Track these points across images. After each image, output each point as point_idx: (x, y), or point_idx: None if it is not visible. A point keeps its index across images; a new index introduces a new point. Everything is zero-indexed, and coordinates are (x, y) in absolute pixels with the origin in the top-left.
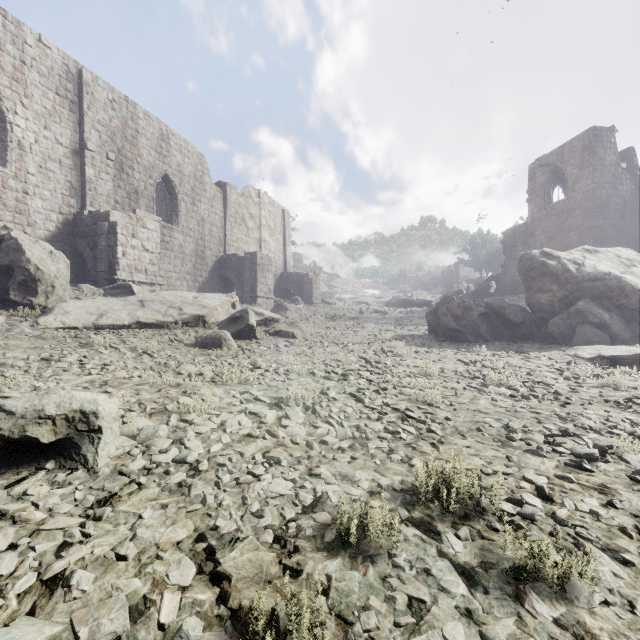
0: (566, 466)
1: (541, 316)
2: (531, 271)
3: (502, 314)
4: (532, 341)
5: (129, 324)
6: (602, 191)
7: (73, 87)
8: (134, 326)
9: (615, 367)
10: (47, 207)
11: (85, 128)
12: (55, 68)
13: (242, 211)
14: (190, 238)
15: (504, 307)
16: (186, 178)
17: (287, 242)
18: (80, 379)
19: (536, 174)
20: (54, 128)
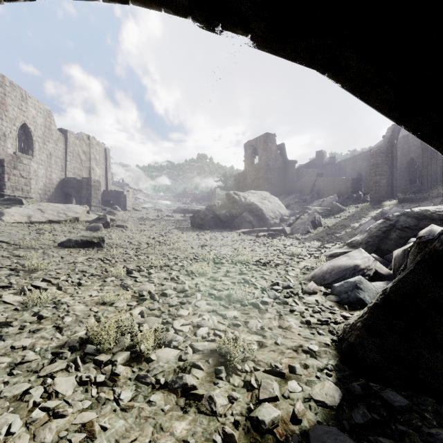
0: (201, 247)
1: (233, 218)
2: (230, 200)
3: (219, 217)
4: (229, 228)
5: (45, 221)
6: (271, 162)
7: None
8: (47, 222)
9: (243, 235)
10: None
11: None
12: None
13: (77, 149)
14: (42, 166)
15: (220, 215)
16: (39, 126)
17: (108, 170)
18: (63, 238)
19: (247, 149)
20: None
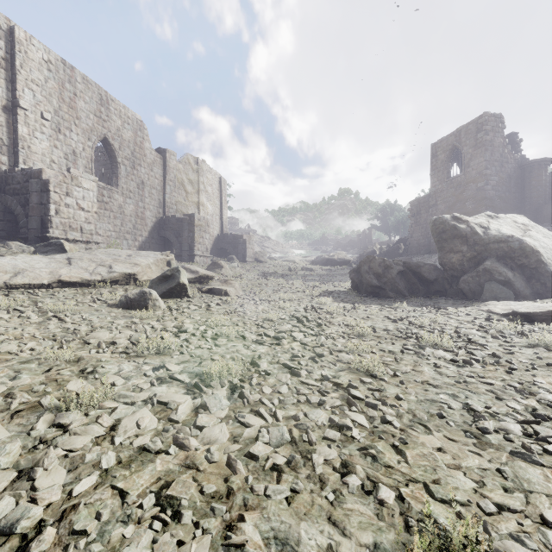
0: None
1: (452, 274)
2: (443, 233)
3: (418, 272)
4: (445, 297)
5: (49, 283)
6: (492, 168)
7: (4, 44)
8: (55, 285)
9: (530, 323)
10: None
11: (17, 86)
12: None
13: (181, 176)
14: (130, 199)
15: (420, 266)
16: (126, 143)
17: (223, 206)
18: None
19: (438, 152)
20: None
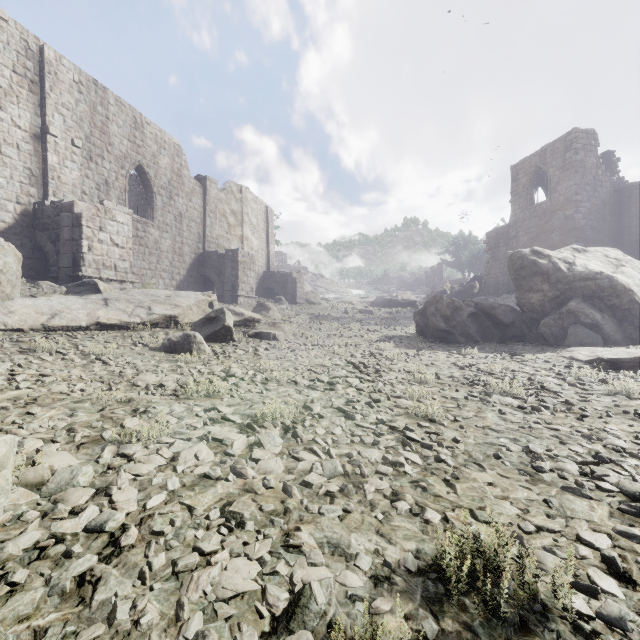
0: (622, 513)
1: (532, 316)
2: (521, 270)
3: (492, 314)
4: (523, 342)
5: (87, 325)
6: (583, 193)
7: (33, 65)
8: (93, 327)
9: (616, 371)
10: (2, 196)
11: (47, 111)
12: (12, 43)
13: (223, 207)
14: (167, 234)
15: (494, 307)
16: (162, 170)
17: (270, 240)
18: (1, 395)
19: (519, 175)
20: (11, 109)
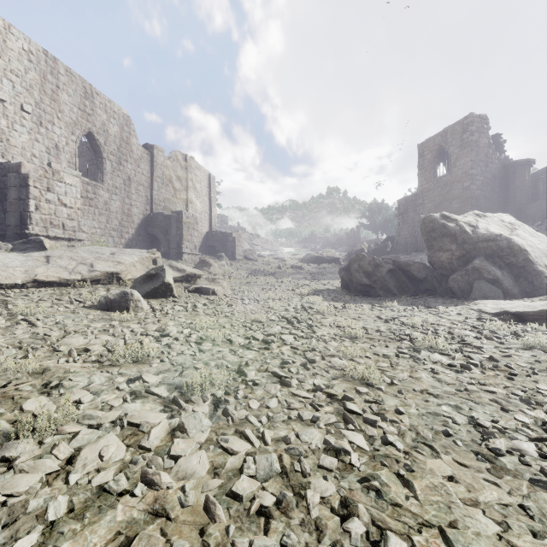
0: None
1: (441, 273)
2: (433, 232)
3: (408, 271)
4: (434, 295)
5: (23, 283)
6: (477, 168)
7: None
8: (30, 285)
9: (522, 323)
10: None
11: None
12: None
13: (169, 173)
14: (116, 196)
15: (409, 264)
16: (112, 138)
17: (213, 204)
18: None
19: (425, 152)
20: None
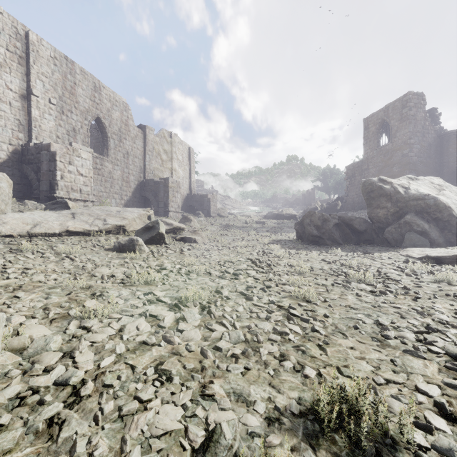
0: (448, 369)
1: (379, 226)
2: (371, 193)
3: (350, 224)
4: (373, 244)
5: (59, 232)
6: (415, 138)
7: (21, 45)
8: (64, 234)
9: (440, 265)
10: None
11: (31, 78)
12: (6, 29)
13: (158, 147)
14: (117, 166)
15: (352, 219)
16: (114, 121)
17: (192, 171)
18: None
19: (369, 125)
20: (5, 77)
